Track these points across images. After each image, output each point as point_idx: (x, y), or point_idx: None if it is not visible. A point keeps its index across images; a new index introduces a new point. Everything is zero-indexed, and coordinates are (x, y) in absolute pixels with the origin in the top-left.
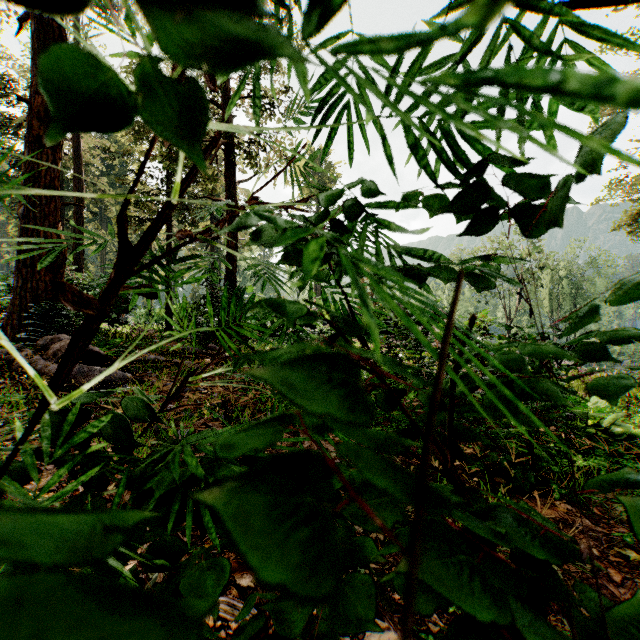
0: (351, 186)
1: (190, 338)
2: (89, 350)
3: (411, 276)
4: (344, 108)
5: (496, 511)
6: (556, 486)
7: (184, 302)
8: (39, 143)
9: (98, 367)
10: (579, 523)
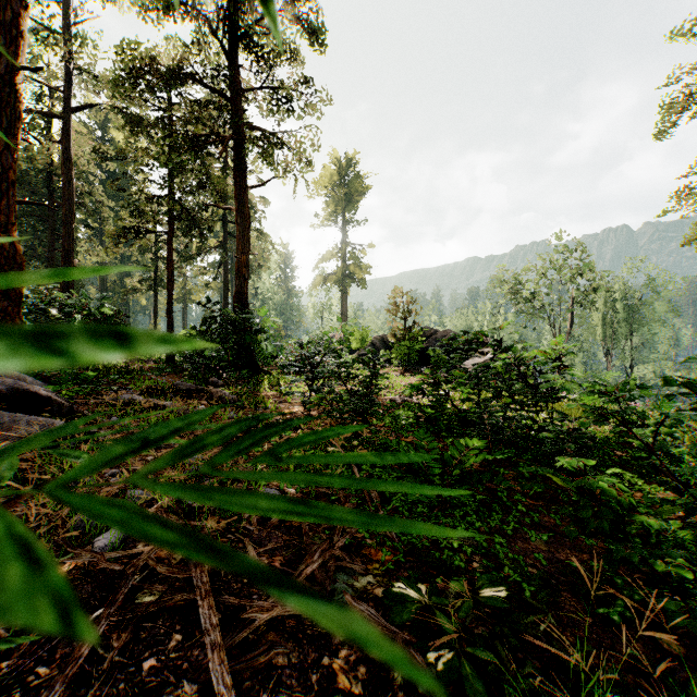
0: None
1: (191, 370)
2: (24, 390)
3: None
4: None
5: None
6: None
7: None
8: None
9: (28, 415)
10: None
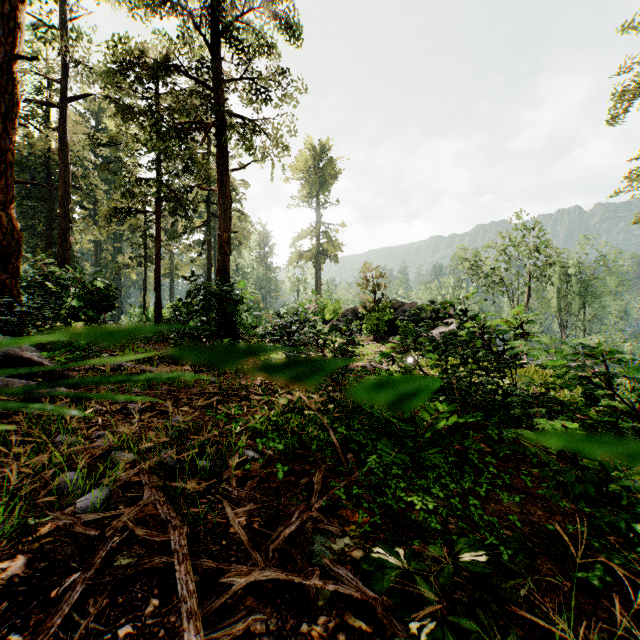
0: None
1: (177, 339)
2: (18, 356)
3: None
4: None
5: None
6: None
7: None
8: None
9: (20, 380)
10: None
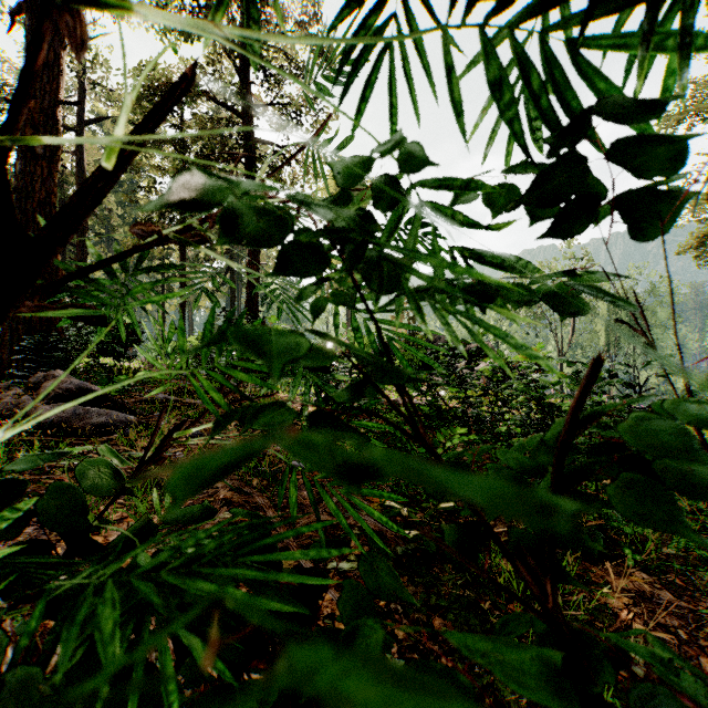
0: (392, 144)
1: (206, 374)
2: (87, 389)
3: (478, 293)
4: (380, 54)
5: (649, 697)
6: (629, 551)
7: (170, 332)
8: (33, 153)
9: (96, 408)
10: (659, 597)
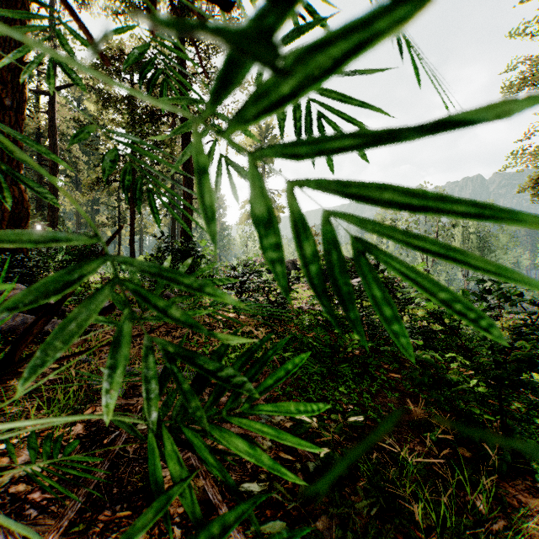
0: None
1: (149, 286)
2: None
3: None
4: None
5: None
6: (536, 466)
7: None
8: (2, 105)
9: None
10: None
